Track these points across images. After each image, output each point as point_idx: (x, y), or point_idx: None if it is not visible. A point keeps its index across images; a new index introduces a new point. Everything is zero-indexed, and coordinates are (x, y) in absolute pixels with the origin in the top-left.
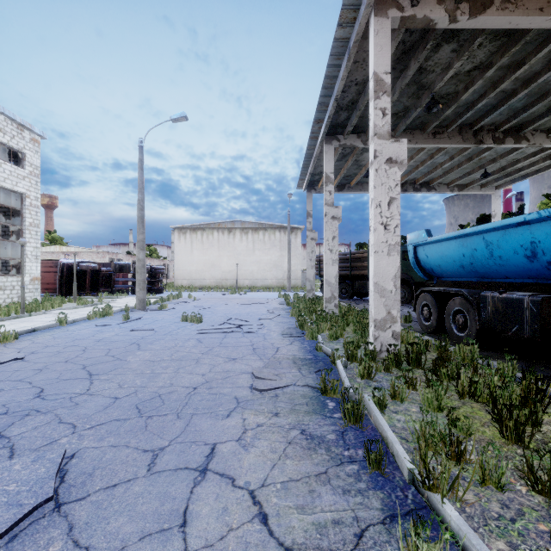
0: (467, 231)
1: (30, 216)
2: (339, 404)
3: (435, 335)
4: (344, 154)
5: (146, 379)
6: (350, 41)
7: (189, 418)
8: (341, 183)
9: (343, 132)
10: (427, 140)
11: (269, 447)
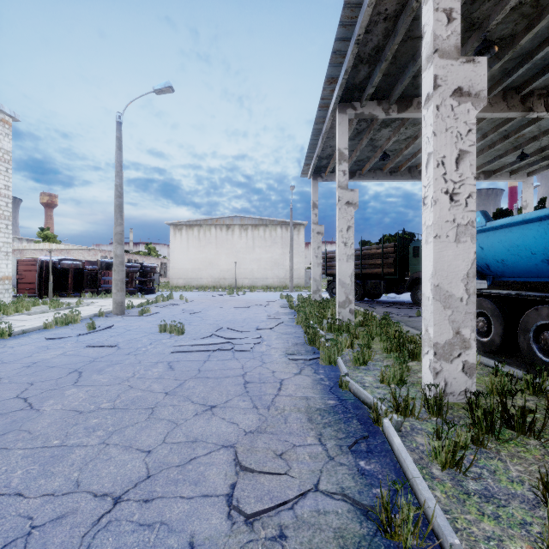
0: None
1: None
2: None
3: (496, 356)
4: (359, 130)
5: (38, 466)
6: None
7: None
8: (351, 170)
9: (360, 97)
10: None
11: None
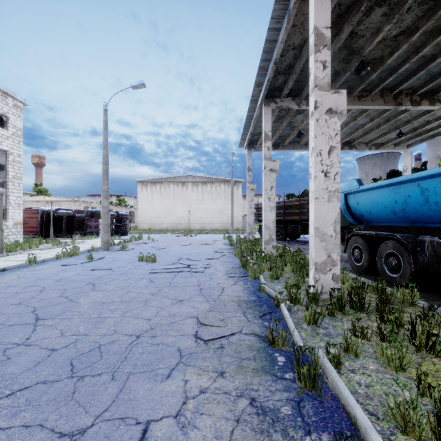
0: (401, 178)
1: (13, 170)
2: (289, 358)
3: (365, 274)
4: (280, 116)
5: (91, 324)
6: (290, 3)
7: (125, 380)
8: (276, 143)
9: (279, 95)
10: (353, 103)
11: (213, 428)
